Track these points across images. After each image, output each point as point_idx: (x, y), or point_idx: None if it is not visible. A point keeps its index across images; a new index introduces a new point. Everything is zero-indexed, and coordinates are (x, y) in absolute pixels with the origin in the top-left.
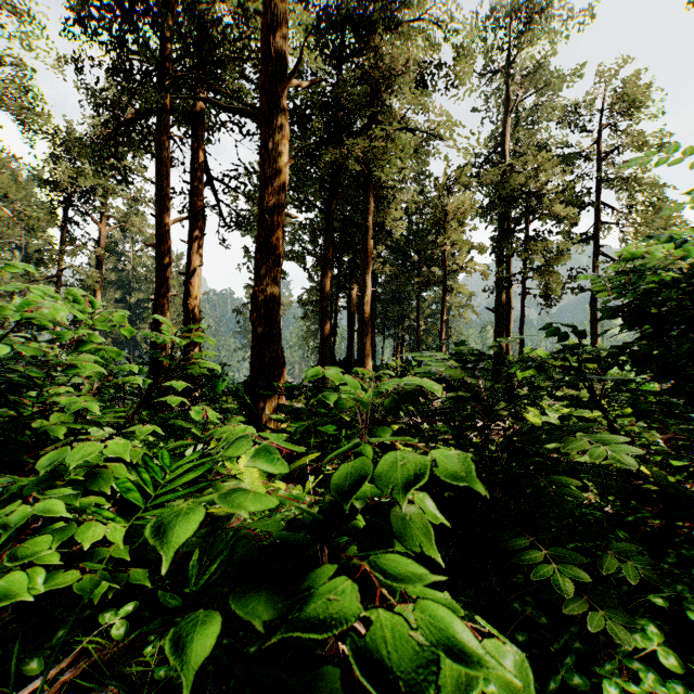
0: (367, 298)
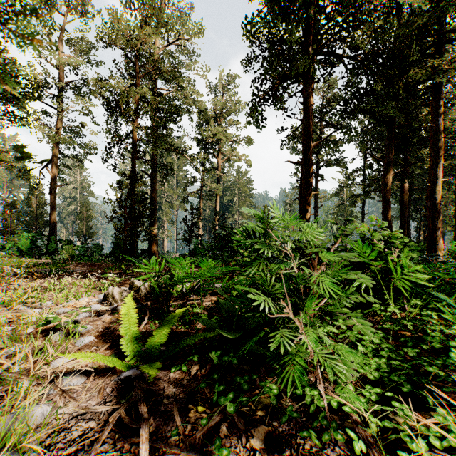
0: (437, 187)
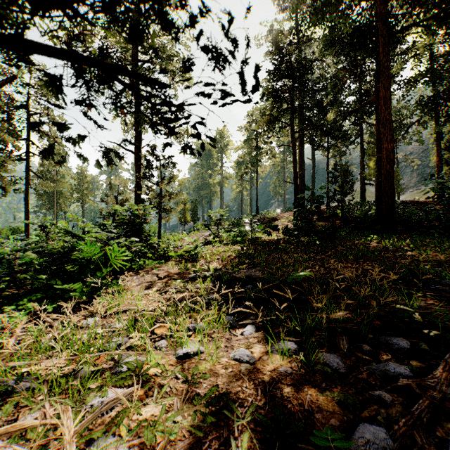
0: None
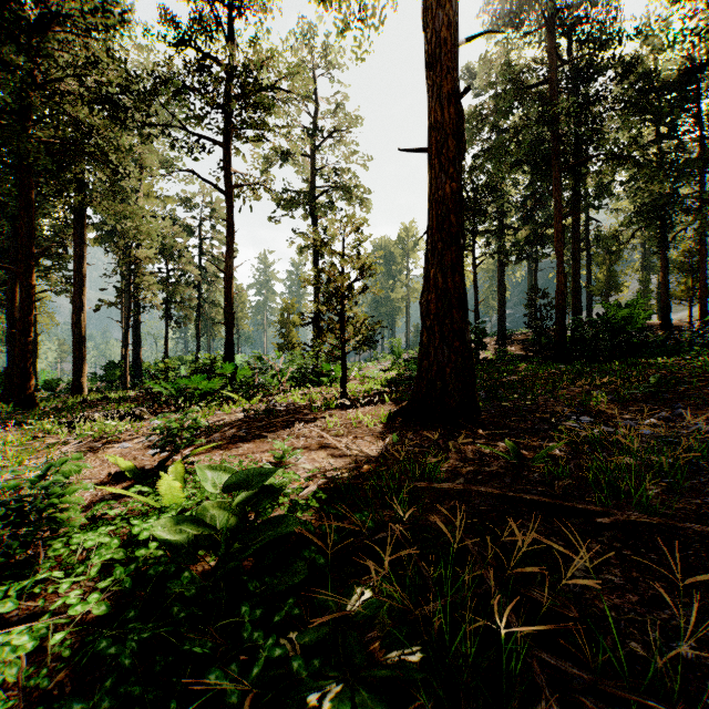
0: (84, 315)
